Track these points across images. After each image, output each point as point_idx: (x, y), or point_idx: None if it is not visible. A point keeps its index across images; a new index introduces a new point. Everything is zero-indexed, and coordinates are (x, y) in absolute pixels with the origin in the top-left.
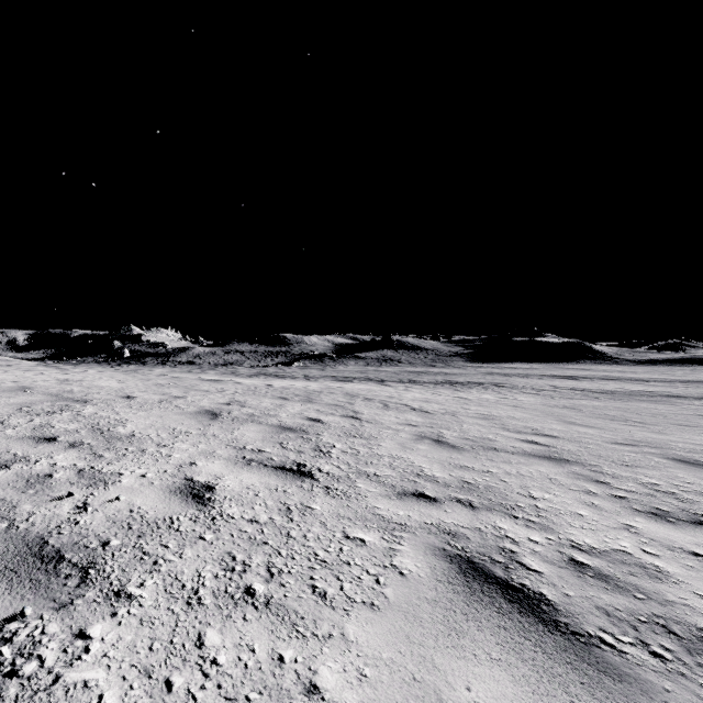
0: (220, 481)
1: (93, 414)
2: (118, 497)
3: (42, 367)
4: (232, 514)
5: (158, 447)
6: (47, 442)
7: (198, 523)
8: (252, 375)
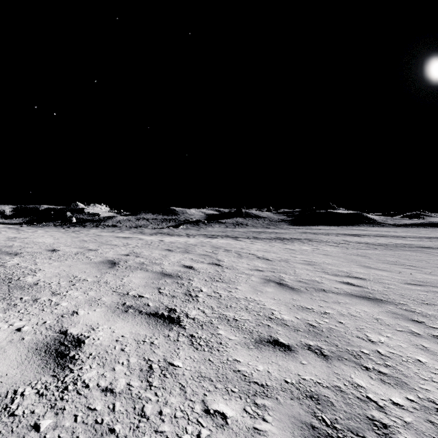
0: (92, 333)
1: (15, 265)
2: None
3: (5, 228)
4: (88, 380)
5: (52, 295)
6: None
7: (43, 398)
8: (152, 233)
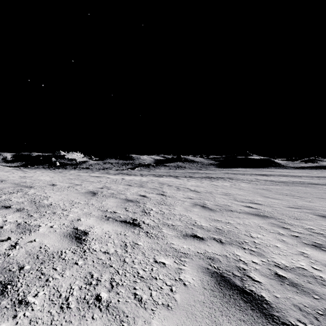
0: (91, 229)
1: (33, 193)
2: (34, 239)
3: (14, 170)
4: (95, 248)
5: (62, 211)
6: (5, 208)
7: (75, 254)
8: (116, 174)
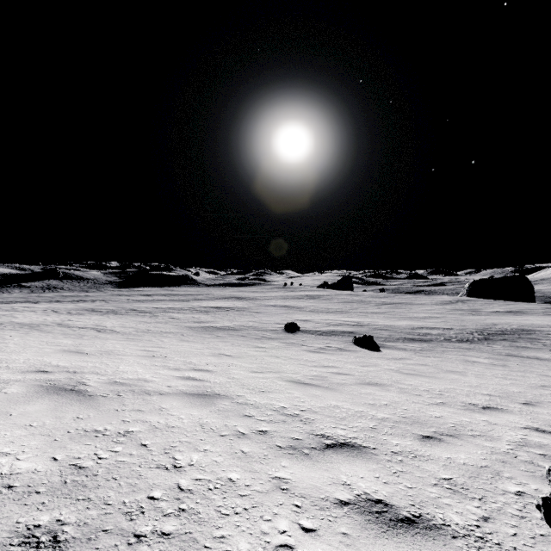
0: None
1: None
2: None
3: None
4: None
5: None
6: None
7: None
8: None
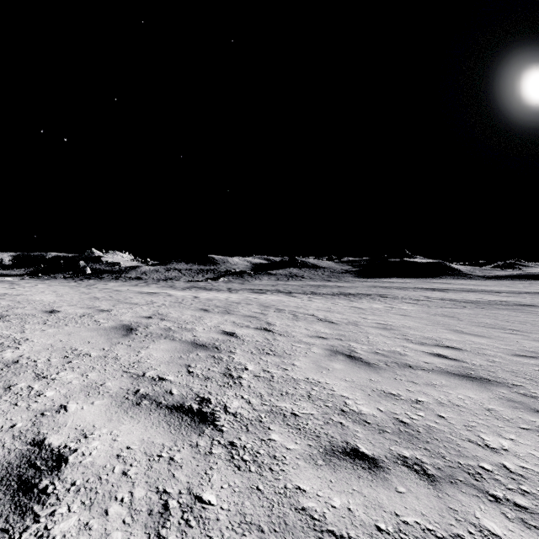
0: (82, 443)
1: None
2: None
3: None
4: (59, 538)
5: (34, 380)
6: None
7: None
8: (185, 288)
